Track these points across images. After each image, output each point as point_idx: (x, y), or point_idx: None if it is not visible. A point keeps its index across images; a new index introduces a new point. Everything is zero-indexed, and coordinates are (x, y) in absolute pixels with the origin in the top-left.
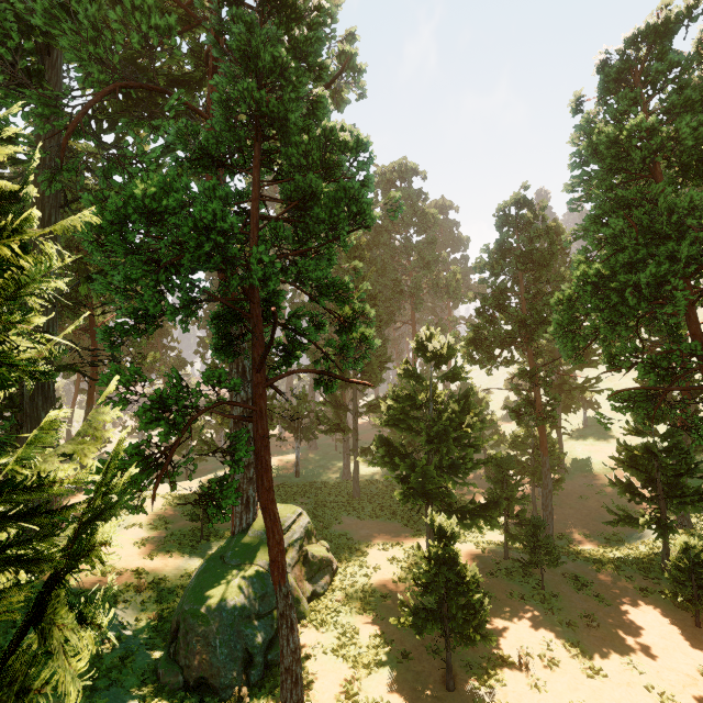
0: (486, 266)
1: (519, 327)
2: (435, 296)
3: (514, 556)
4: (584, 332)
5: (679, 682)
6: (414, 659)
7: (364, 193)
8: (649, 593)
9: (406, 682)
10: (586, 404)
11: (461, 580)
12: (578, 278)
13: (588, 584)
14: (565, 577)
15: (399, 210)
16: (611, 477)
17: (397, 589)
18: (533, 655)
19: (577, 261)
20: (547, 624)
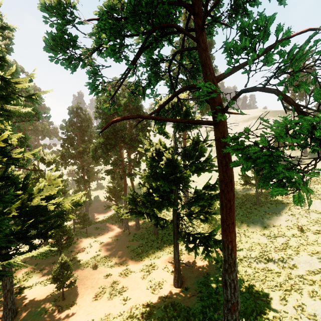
0: (65, 128)
1: (78, 152)
2: (35, 134)
3: (77, 230)
4: (99, 155)
5: (118, 236)
6: (46, 268)
7: (40, 112)
8: (113, 223)
9: (45, 274)
10: (98, 179)
11: (65, 231)
12: (98, 141)
13: (99, 228)
14: (93, 229)
15: (49, 116)
16: (105, 200)
17: (30, 258)
18: (86, 248)
19: (97, 136)
20: (89, 240)
